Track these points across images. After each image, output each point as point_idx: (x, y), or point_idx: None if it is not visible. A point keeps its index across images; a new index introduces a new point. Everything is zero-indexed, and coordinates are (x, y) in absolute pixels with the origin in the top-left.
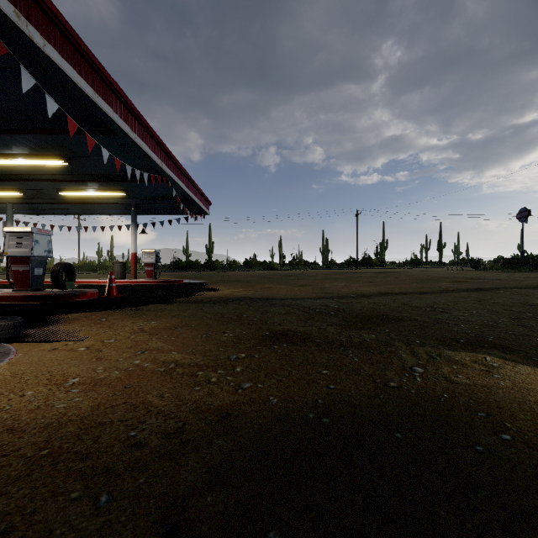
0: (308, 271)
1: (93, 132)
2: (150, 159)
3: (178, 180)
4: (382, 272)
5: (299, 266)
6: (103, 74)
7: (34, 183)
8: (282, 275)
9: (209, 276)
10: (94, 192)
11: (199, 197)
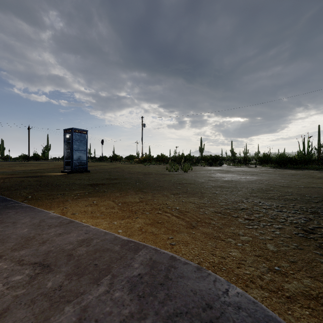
0: None
1: None
2: None
3: None
4: (44, 163)
5: None
6: None
7: None
8: None
9: None
10: None
11: None
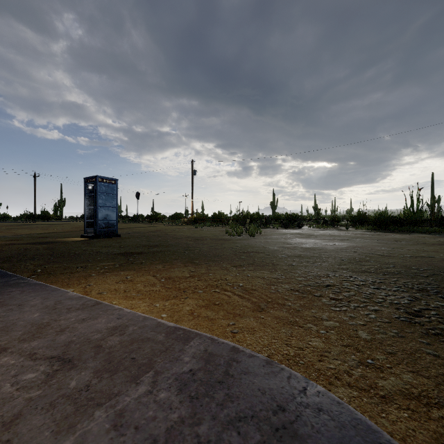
0: None
1: None
2: None
3: None
4: (56, 224)
5: None
6: None
7: None
8: None
9: None
10: None
11: None
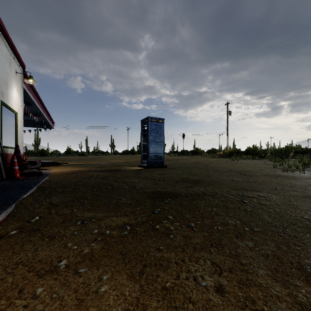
0: (104, 156)
1: None
2: (40, 112)
3: (46, 117)
4: (135, 156)
5: (99, 154)
6: (36, 92)
7: None
8: (91, 158)
9: (52, 158)
10: None
11: (51, 121)
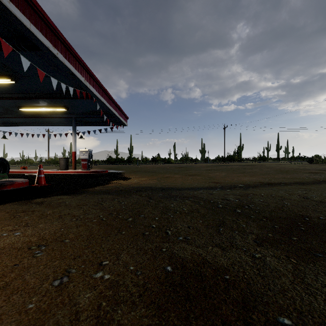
0: (194, 164)
1: (21, 48)
2: (74, 76)
3: (101, 97)
4: (246, 165)
5: (187, 161)
6: None
7: (0, 102)
8: (176, 167)
9: (127, 167)
10: (44, 108)
11: (119, 112)
